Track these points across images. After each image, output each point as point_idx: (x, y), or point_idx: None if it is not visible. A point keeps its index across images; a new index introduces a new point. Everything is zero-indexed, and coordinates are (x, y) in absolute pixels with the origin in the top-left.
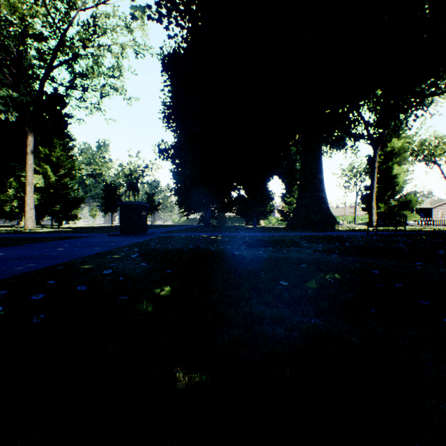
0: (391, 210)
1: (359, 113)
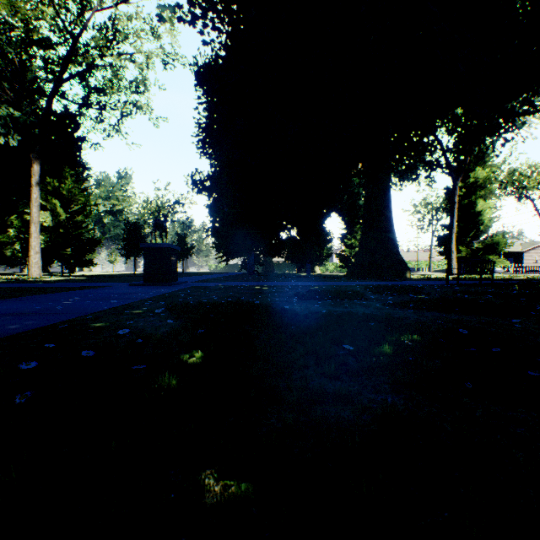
0: (474, 255)
1: (435, 136)
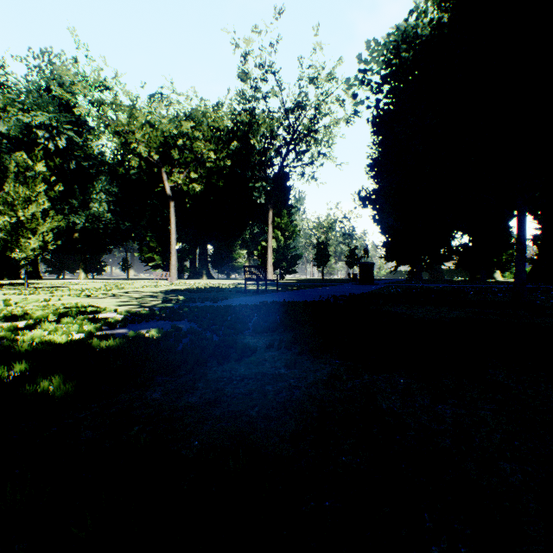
0: None
1: None
